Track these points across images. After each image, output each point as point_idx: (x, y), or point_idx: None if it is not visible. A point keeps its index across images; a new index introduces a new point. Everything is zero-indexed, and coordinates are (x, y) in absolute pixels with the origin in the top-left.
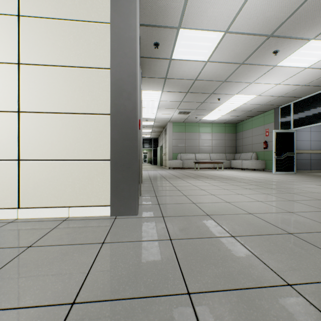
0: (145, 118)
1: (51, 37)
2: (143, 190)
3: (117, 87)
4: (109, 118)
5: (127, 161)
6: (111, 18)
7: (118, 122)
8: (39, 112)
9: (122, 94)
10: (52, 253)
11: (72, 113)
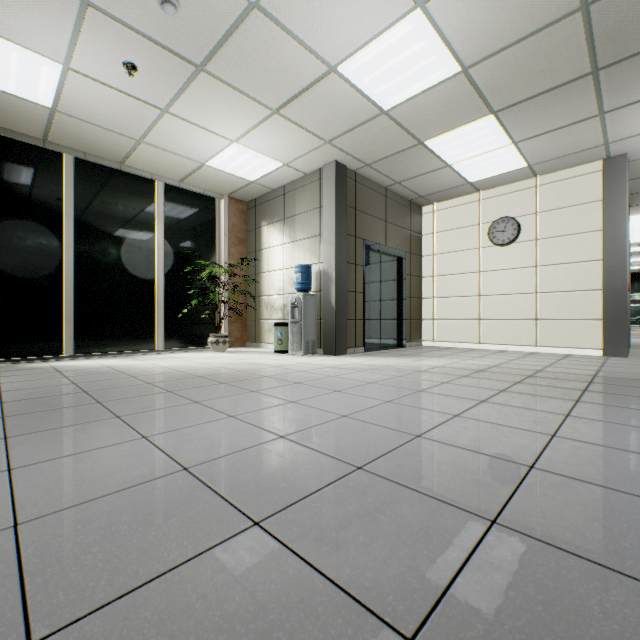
0: (635, 243)
1: (557, 248)
2: (631, 351)
3: (608, 272)
4: (601, 292)
5: (617, 320)
6: (603, 228)
7: (609, 295)
8: (549, 292)
9: (612, 276)
10: (580, 358)
11: (572, 291)
